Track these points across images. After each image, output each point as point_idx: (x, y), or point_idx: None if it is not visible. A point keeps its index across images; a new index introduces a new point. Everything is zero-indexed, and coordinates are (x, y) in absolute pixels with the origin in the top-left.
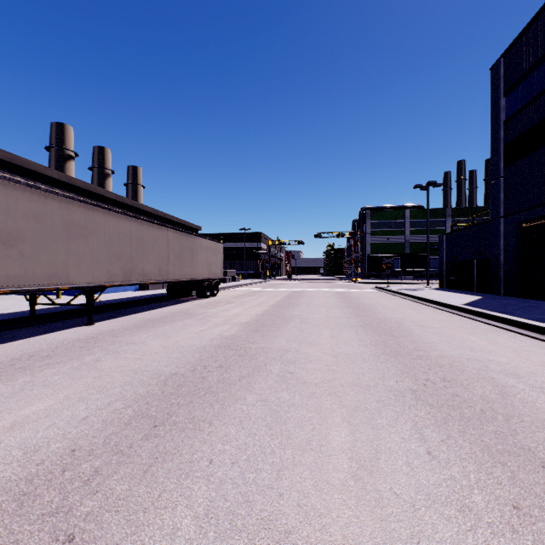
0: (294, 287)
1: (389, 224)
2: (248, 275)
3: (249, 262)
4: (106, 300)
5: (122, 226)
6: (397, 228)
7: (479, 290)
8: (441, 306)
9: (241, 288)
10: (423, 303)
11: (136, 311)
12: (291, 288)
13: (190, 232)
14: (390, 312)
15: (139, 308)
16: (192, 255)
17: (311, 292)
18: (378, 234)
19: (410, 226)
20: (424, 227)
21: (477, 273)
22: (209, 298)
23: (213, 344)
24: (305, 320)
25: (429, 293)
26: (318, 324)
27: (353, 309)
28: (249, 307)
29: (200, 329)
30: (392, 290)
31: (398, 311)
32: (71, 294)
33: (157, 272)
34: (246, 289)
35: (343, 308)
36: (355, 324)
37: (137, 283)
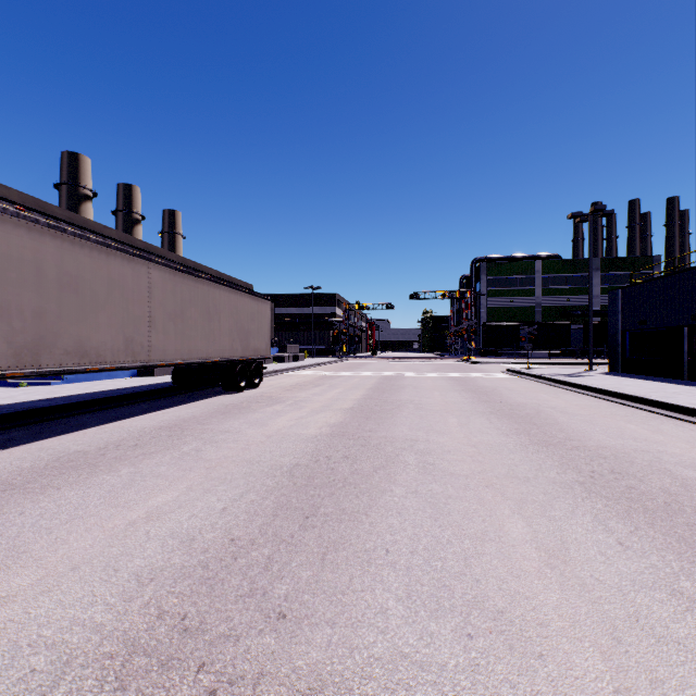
0: (383, 369)
1: (513, 281)
2: (317, 352)
3: (318, 334)
4: (44, 398)
5: (8, 242)
6: (523, 287)
7: (693, 377)
8: (682, 414)
9: (304, 371)
10: (631, 405)
11: (78, 425)
12: (379, 371)
13: (203, 276)
14: (597, 431)
15: (93, 417)
16: (207, 316)
17: (412, 379)
18: (497, 295)
19: (543, 283)
20: (562, 285)
21: (689, 349)
22: (245, 391)
23: (116, 634)
24: (429, 460)
25: (615, 382)
26: (466, 476)
27: (512, 420)
28: (308, 415)
29: (154, 502)
30: (543, 377)
31: (607, 426)
32: (12, 384)
33: (122, 348)
34: (311, 372)
35: (490, 418)
36: (564, 480)
37: (60, 371)
